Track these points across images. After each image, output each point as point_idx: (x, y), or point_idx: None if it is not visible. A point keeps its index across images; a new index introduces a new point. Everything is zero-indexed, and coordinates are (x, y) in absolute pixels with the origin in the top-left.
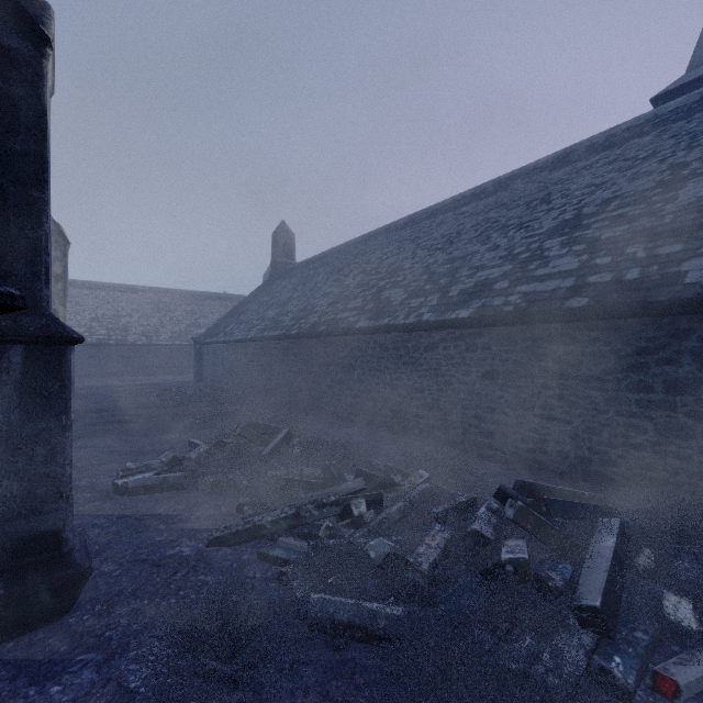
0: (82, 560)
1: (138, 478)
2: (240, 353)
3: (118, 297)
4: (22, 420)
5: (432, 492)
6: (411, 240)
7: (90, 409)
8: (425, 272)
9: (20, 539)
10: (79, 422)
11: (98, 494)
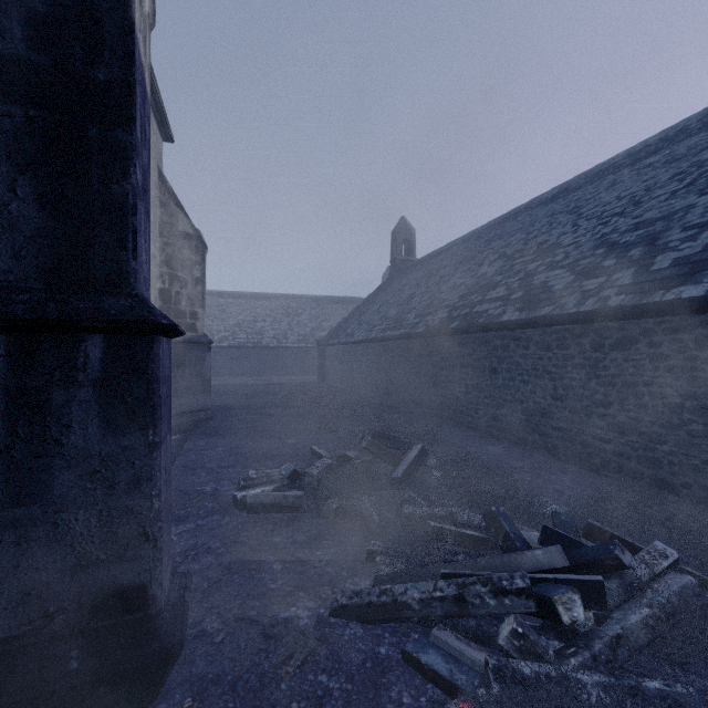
0: (174, 625)
1: (257, 493)
2: (360, 354)
3: (254, 304)
4: (101, 433)
5: (702, 595)
6: (567, 211)
7: (228, 406)
8: (600, 245)
9: (98, 593)
10: (217, 418)
11: (219, 505)
